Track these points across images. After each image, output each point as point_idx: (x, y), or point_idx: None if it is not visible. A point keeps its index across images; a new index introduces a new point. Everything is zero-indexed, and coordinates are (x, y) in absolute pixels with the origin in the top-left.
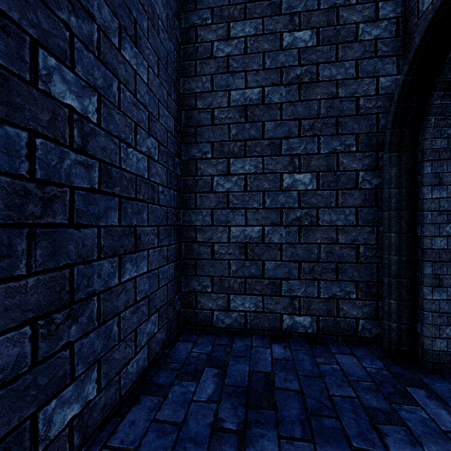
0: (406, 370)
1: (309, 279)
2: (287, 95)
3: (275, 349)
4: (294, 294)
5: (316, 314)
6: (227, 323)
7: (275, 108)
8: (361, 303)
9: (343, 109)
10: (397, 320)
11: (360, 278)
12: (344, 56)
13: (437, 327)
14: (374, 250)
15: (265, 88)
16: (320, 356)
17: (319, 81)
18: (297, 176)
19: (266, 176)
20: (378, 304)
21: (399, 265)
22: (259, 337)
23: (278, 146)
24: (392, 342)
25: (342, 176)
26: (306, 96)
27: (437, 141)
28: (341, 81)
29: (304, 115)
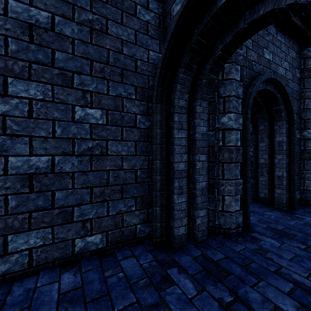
0: (166, 254)
1: (99, 201)
2: (79, 33)
3: (64, 280)
4: (86, 217)
5: (105, 230)
6: (2, 270)
7: (67, 41)
8: (138, 212)
9: (126, 64)
10: (160, 220)
11: (138, 194)
12: (127, 23)
13: (181, 219)
14: (146, 173)
15: (55, 16)
16: (108, 268)
17: (108, 34)
18: (89, 110)
19: (56, 105)
20: (149, 210)
21: (161, 182)
22: (48, 271)
23: (70, 78)
24: (158, 236)
25: (125, 116)
26: (97, 41)
27: (180, 101)
28: (125, 41)
29: (96, 57)
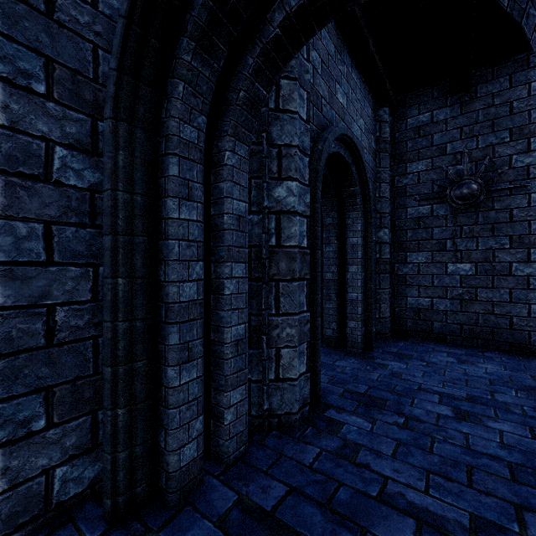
0: None
1: None
2: None
3: None
4: None
5: None
6: None
7: None
8: (59, 432)
9: None
10: (128, 443)
11: (57, 378)
12: None
13: (187, 426)
14: (89, 313)
15: None
16: None
17: None
18: None
19: None
20: (98, 416)
21: (132, 337)
22: None
23: None
24: (120, 490)
25: (6, 140)
26: None
27: (186, 128)
28: None
29: None
